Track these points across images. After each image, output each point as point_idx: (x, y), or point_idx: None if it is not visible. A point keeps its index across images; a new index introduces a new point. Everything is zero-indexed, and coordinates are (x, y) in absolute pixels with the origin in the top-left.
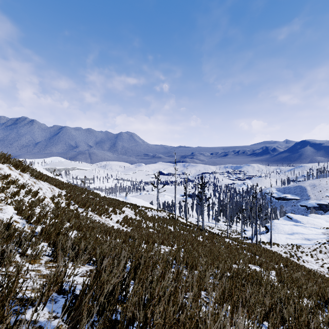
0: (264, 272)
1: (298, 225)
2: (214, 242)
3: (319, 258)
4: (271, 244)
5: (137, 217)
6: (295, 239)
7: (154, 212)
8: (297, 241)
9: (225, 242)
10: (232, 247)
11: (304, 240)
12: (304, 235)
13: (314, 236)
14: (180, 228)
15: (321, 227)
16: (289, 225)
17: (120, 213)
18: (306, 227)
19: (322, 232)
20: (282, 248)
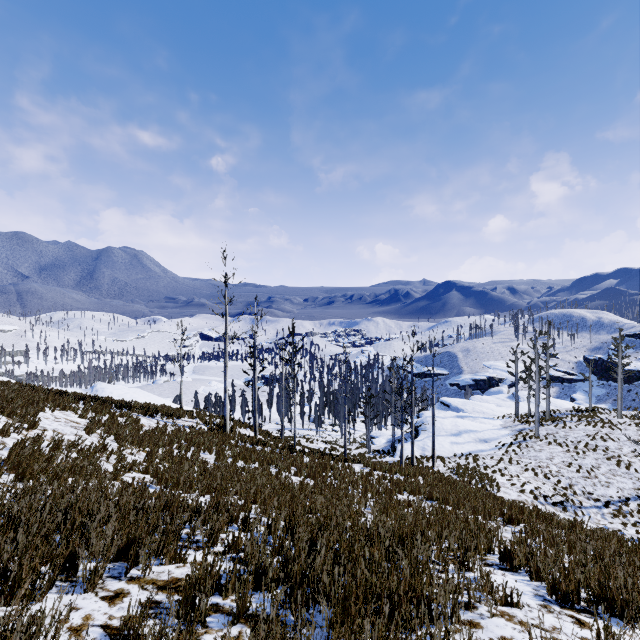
0: (547, 596)
1: (464, 416)
2: (330, 484)
3: (513, 475)
4: (433, 461)
5: (92, 438)
6: (465, 443)
7: (167, 416)
8: (470, 447)
9: (357, 477)
10: (378, 488)
11: (479, 443)
12: (476, 433)
13: (493, 434)
14: (235, 454)
15: (494, 417)
16: (451, 418)
17: (6, 429)
18: (476, 418)
19: (501, 425)
20: (452, 464)
